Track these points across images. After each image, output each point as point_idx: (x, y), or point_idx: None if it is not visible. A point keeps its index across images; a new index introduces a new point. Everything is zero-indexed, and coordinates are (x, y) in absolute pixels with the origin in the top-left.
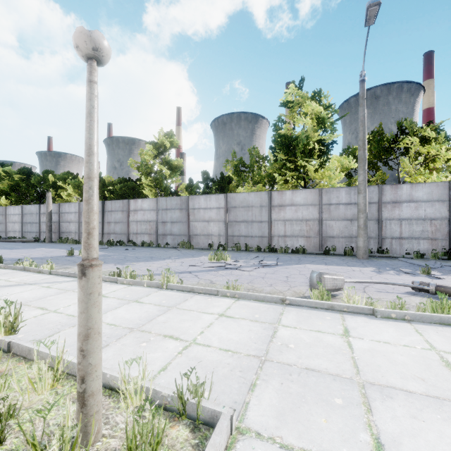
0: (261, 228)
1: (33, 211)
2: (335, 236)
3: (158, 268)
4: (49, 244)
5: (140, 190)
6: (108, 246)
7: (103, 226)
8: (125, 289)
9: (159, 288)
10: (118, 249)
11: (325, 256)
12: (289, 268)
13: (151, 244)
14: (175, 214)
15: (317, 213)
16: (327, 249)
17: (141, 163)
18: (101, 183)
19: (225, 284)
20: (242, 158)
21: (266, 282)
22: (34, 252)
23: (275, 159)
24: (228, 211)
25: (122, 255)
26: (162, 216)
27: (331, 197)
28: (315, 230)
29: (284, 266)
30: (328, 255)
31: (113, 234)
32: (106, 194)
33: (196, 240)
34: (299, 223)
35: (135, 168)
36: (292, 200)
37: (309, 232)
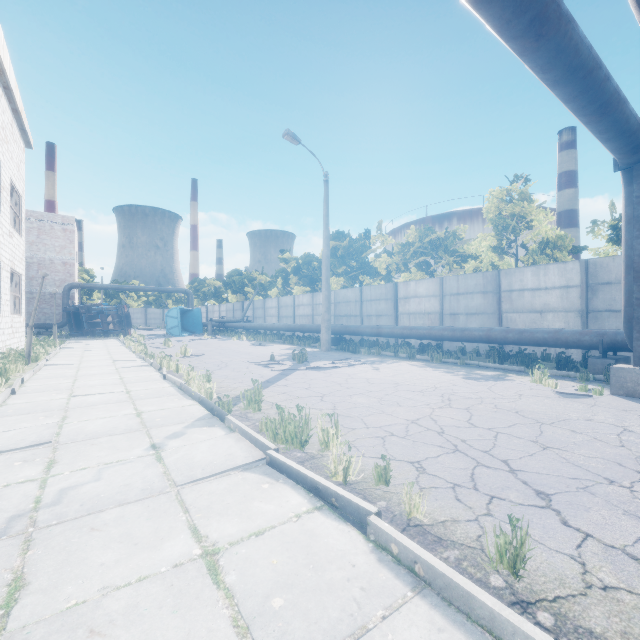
0: None
1: None
2: None
3: None
4: None
5: None
6: None
7: None
8: None
9: None
10: None
11: None
12: None
13: None
14: None
15: None
16: None
17: None
18: None
19: None
20: None
21: None
22: None
23: None
24: None
25: None
26: None
27: None
28: None
29: None
30: None
31: None
32: None
33: None
34: None
35: None
36: None
37: None
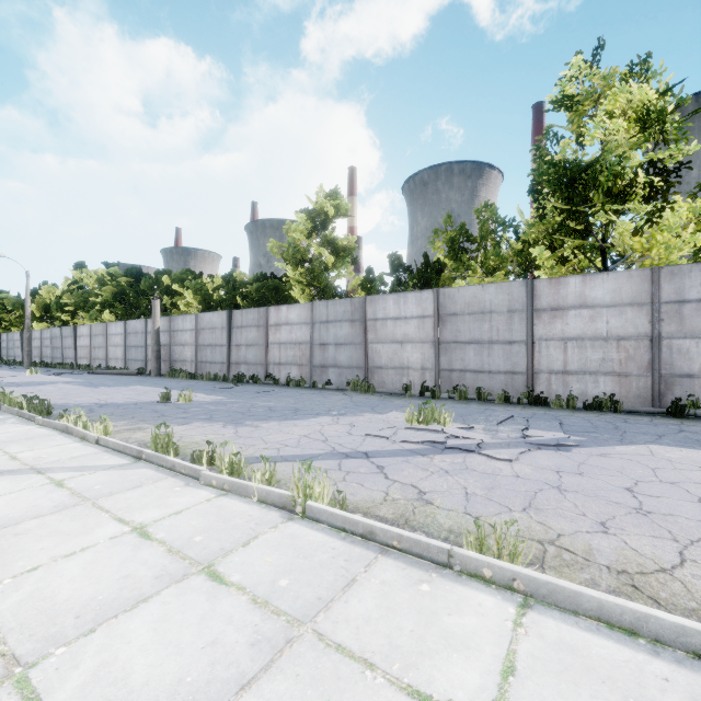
0: (509, 356)
1: (138, 329)
2: (695, 374)
3: (302, 438)
4: (154, 378)
5: (287, 292)
6: (233, 384)
7: (230, 351)
8: (204, 509)
9: (286, 511)
10: (247, 391)
11: (675, 420)
12: (610, 455)
13: (301, 382)
14: (343, 330)
15: (646, 322)
16: (678, 405)
17: (288, 247)
18: (231, 284)
19: (461, 508)
20: (464, 225)
21: (582, 512)
22: (119, 393)
23: (541, 214)
24: (441, 322)
25: (247, 403)
26: (320, 334)
27: (685, 286)
28: (641, 359)
29: (593, 449)
30: (681, 418)
31: (244, 364)
32: (240, 302)
33: (379, 377)
34: (599, 345)
35: (279, 255)
36: (581, 296)
37: (626, 365)
